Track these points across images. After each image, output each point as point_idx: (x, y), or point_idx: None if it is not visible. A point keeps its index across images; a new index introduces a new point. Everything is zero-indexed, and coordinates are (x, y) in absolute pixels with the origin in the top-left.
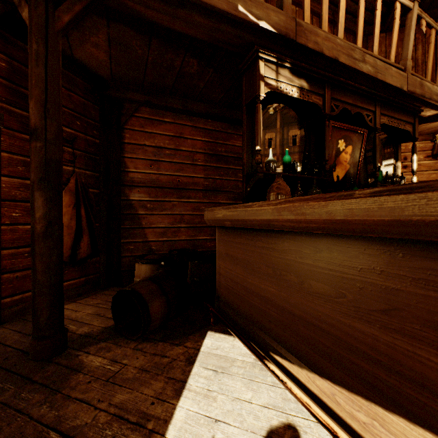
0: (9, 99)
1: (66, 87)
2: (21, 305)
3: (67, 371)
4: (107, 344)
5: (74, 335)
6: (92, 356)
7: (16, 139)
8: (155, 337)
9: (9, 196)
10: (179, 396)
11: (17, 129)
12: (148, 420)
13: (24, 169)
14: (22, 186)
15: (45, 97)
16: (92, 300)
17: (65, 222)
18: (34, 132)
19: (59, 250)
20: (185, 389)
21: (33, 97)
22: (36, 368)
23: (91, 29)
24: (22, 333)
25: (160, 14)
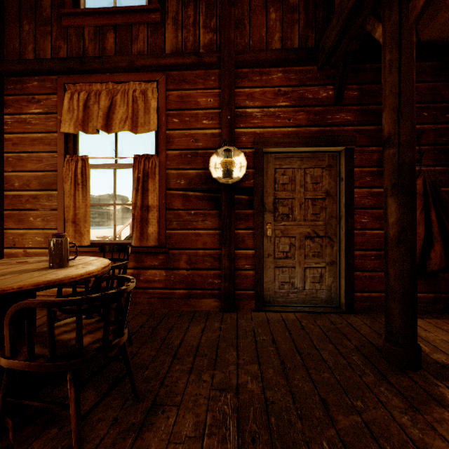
0: (359, 121)
1: None
2: (368, 302)
3: (425, 395)
4: None
5: (427, 357)
6: None
7: (364, 154)
8: None
9: (359, 205)
10: None
11: (365, 144)
12: None
13: (371, 179)
14: (369, 194)
15: (398, 101)
16: (444, 325)
17: None
18: (387, 140)
19: (411, 257)
20: None
21: (385, 107)
22: (390, 370)
23: None
24: (372, 329)
25: None
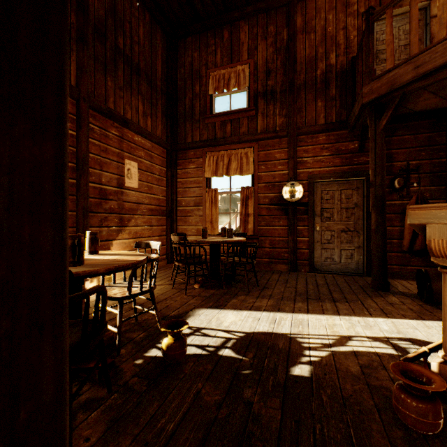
0: None
1: (412, 134)
2: None
3: (378, 295)
4: (407, 297)
5: (396, 290)
6: (394, 297)
7: None
8: (440, 307)
9: None
10: (413, 319)
11: None
12: (389, 314)
13: None
14: None
15: (374, 166)
16: None
17: (406, 226)
18: (371, 184)
19: (382, 239)
20: (419, 320)
21: (370, 168)
22: (370, 290)
23: (416, 97)
24: None
25: (446, 73)
